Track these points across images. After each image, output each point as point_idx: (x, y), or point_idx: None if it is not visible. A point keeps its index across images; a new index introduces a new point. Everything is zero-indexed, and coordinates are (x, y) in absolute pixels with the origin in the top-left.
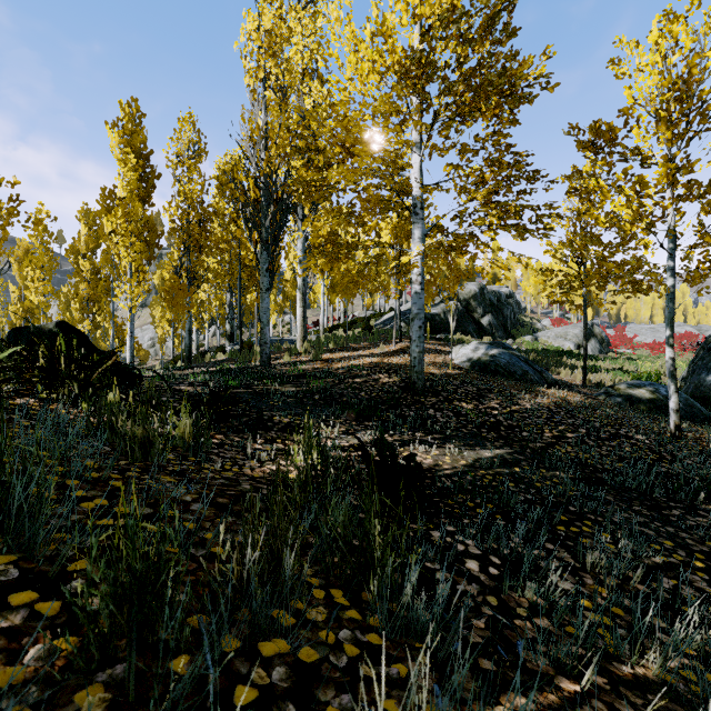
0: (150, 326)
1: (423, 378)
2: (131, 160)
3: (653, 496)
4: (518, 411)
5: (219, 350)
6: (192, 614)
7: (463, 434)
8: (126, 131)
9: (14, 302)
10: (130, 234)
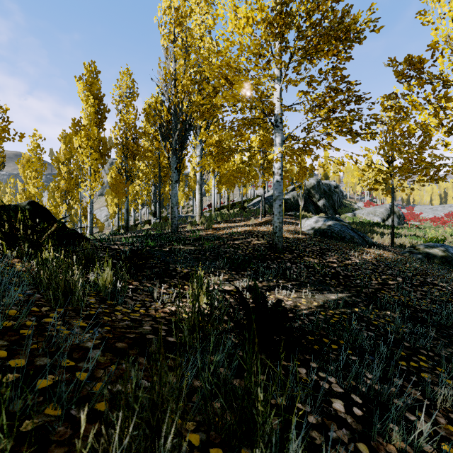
0: (105, 207)
1: (282, 240)
2: (90, 100)
3: None
4: (350, 264)
5: (146, 222)
6: None
7: (313, 281)
8: (87, 82)
9: (21, 193)
10: (90, 148)
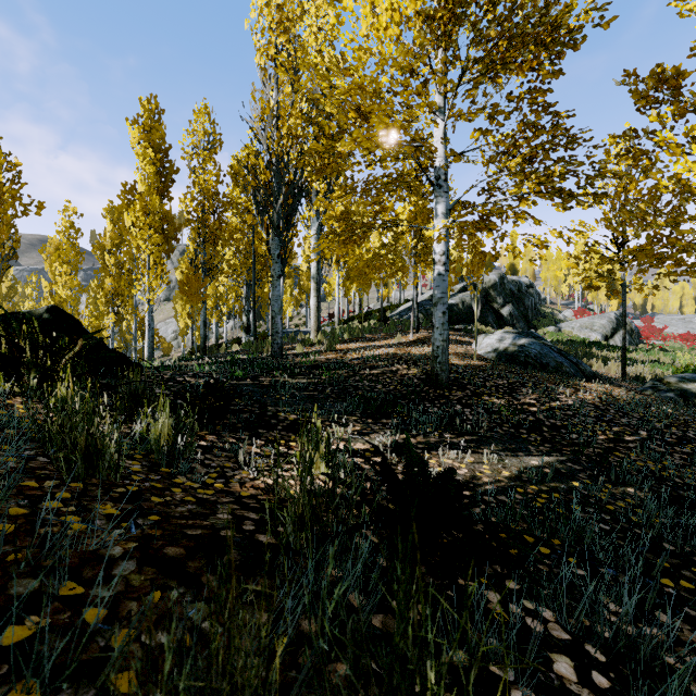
0: (173, 319)
1: (447, 369)
2: (149, 154)
3: None
4: (559, 408)
5: (234, 341)
6: None
7: (500, 436)
8: (145, 127)
9: (46, 297)
10: (148, 227)
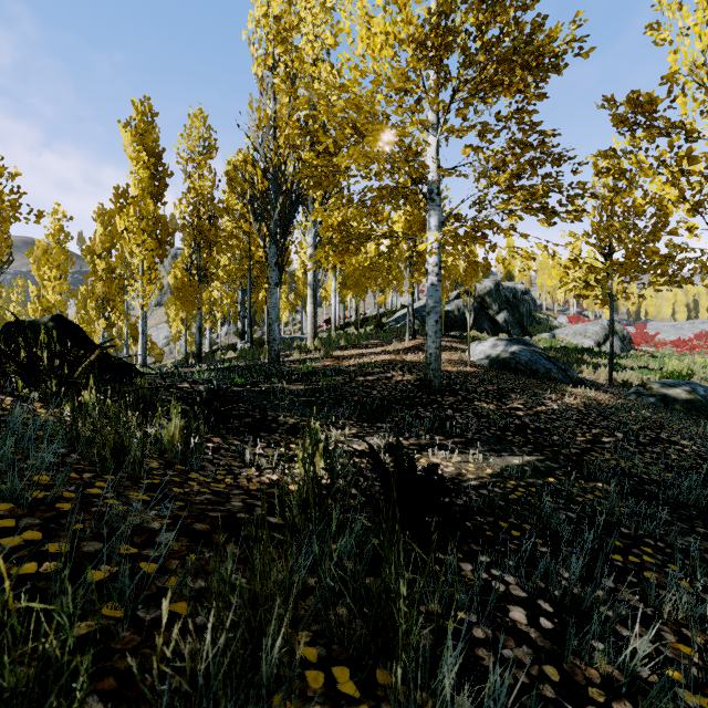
0: (165, 324)
1: (440, 376)
2: (143, 158)
3: None
4: (544, 412)
5: (230, 348)
6: None
7: (486, 438)
8: (138, 130)
9: (34, 301)
10: (142, 232)
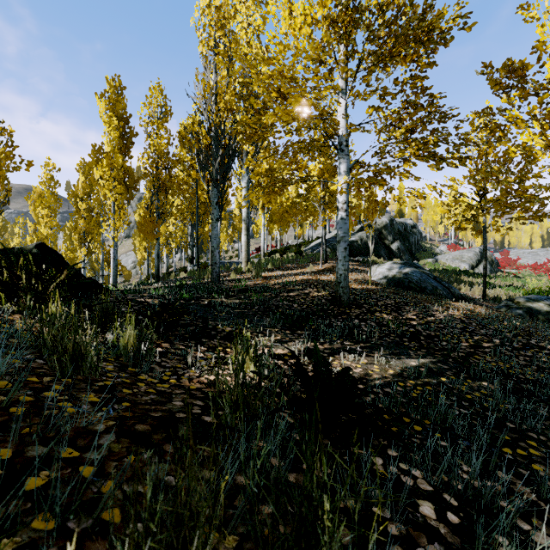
0: (132, 252)
1: (348, 292)
2: (114, 122)
3: None
4: (434, 322)
5: (182, 270)
6: None
7: (387, 343)
8: (111, 100)
9: (31, 234)
10: (113, 180)
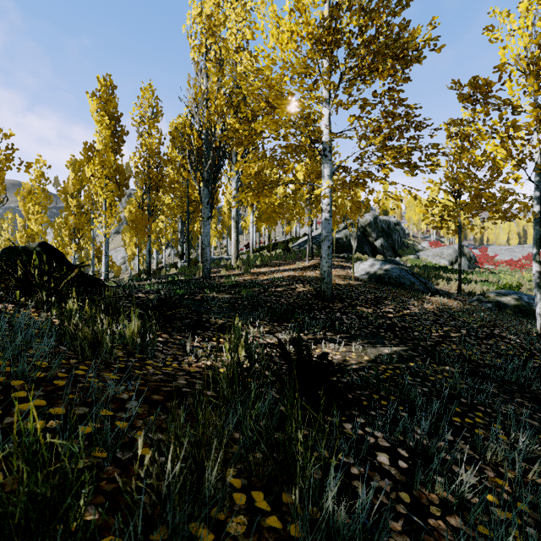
0: (122, 248)
1: (331, 287)
2: (106, 121)
3: (531, 388)
4: (409, 315)
5: (172, 266)
6: (106, 533)
7: (365, 334)
8: (102, 99)
9: (20, 230)
10: (105, 178)
